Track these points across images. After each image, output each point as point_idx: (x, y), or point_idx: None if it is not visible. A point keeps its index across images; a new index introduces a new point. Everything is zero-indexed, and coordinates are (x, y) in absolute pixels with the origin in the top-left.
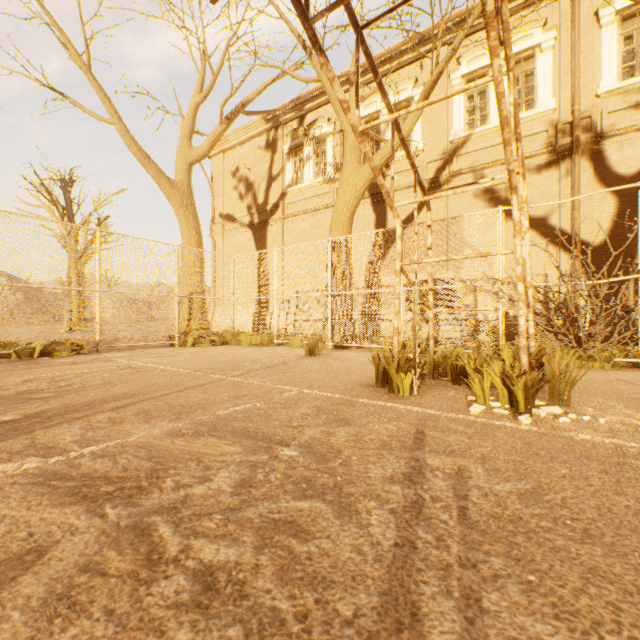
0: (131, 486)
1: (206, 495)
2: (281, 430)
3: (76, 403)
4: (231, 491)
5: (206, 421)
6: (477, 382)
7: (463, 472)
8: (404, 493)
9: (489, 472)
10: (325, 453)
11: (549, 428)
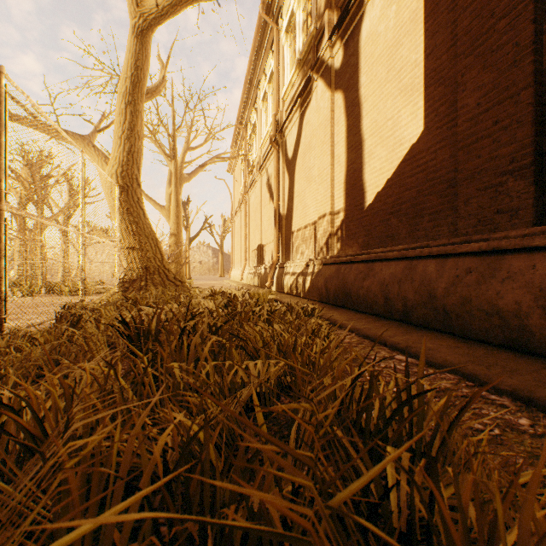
0: None
1: None
2: None
3: None
4: None
5: None
6: None
7: None
8: None
9: None
10: None
11: None
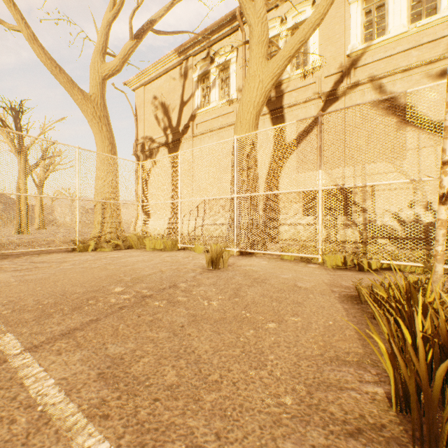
0: None
1: None
2: None
3: None
4: None
5: None
6: None
7: None
8: None
9: None
10: None
11: None
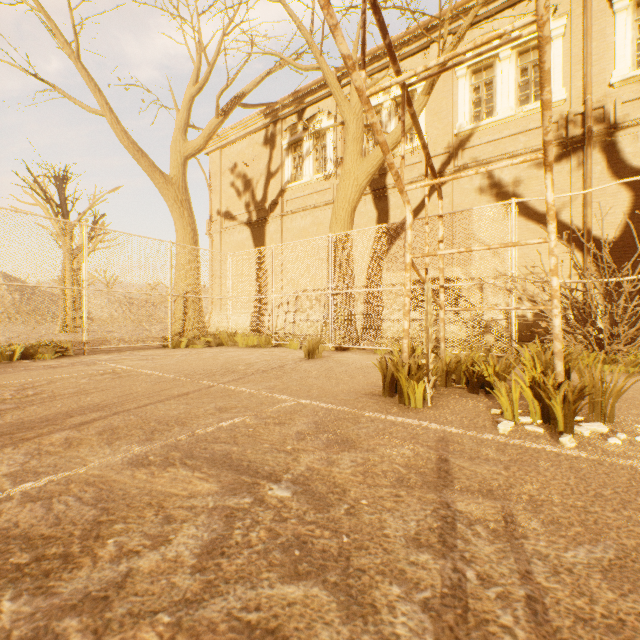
0: (54, 554)
1: (156, 572)
2: (271, 457)
3: (35, 418)
4: (193, 564)
5: (181, 443)
6: (504, 393)
7: (513, 527)
8: (439, 568)
9: (548, 527)
10: (326, 494)
11: (601, 454)
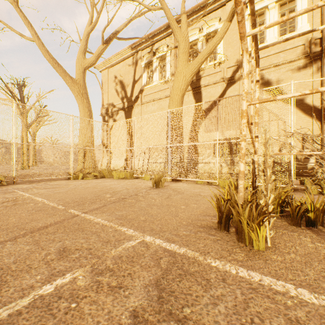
0: None
1: None
2: None
3: None
4: None
5: None
6: None
7: None
8: None
9: None
10: None
11: None
